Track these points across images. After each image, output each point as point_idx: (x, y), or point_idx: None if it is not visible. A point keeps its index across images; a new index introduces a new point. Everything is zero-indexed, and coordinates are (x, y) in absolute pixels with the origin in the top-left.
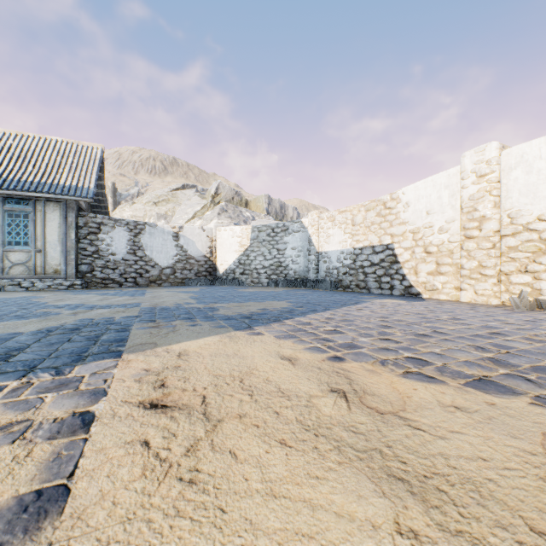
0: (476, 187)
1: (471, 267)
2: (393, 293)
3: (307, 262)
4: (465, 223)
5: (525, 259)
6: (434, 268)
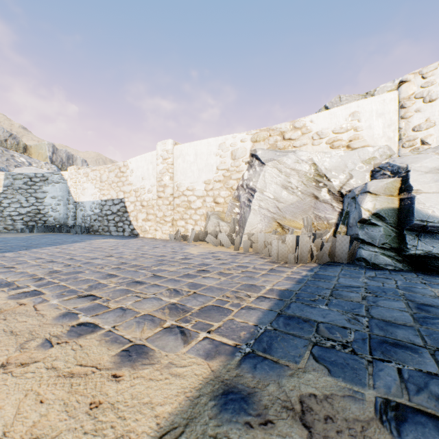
0: (163, 165)
1: (160, 216)
2: (125, 234)
3: (67, 210)
4: (158, 187)
5: (183, 212)
6: (146, 216)
